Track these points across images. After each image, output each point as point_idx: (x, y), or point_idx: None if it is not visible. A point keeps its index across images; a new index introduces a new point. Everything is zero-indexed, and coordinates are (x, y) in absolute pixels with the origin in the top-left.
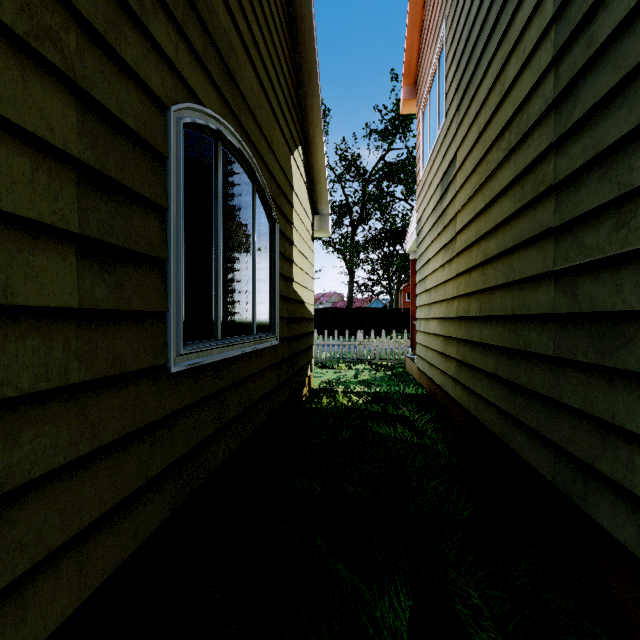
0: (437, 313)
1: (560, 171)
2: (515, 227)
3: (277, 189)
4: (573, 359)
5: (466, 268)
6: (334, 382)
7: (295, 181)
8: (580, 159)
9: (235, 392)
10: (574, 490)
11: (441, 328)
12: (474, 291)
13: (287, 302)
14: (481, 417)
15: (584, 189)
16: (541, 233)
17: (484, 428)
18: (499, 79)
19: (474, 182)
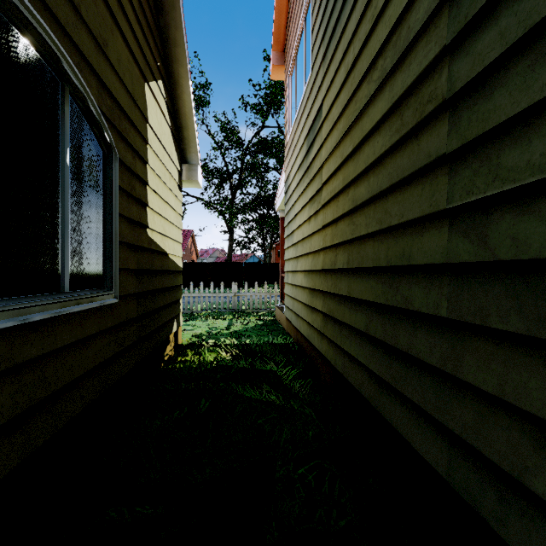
0: (303, 266)
1: (459, 77)
2: (391, 164)
3: (117, 109)
4: (480, 324)
5: (333, 218)
6: (205, 335)
7: (152, 115)
8: (495, 49)
9: (1, 387)
10: (483, 502)
11: (307, 280)
12: (341, 242)
13: (137, 251)
14: (349, 377)
15: (501, 90)
16: (429, 164)
17: (352, 388)
18: (370, 4)
19: (341, 127)
